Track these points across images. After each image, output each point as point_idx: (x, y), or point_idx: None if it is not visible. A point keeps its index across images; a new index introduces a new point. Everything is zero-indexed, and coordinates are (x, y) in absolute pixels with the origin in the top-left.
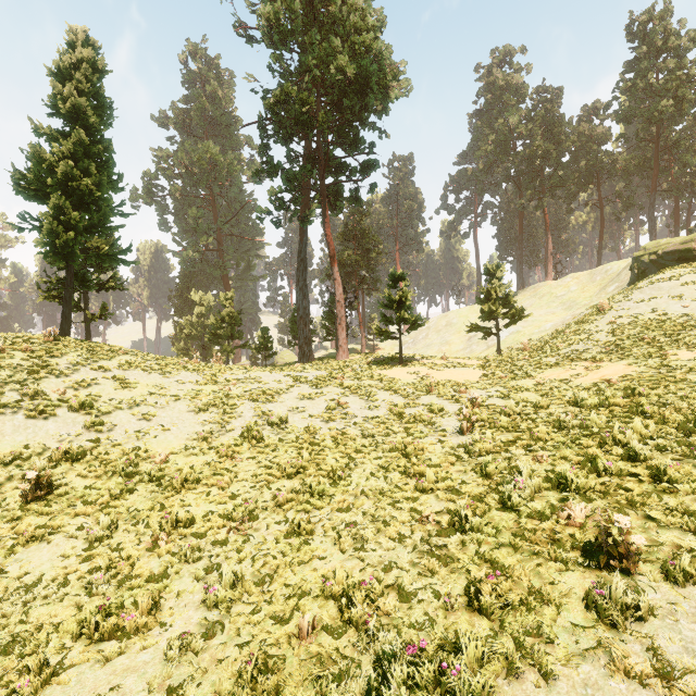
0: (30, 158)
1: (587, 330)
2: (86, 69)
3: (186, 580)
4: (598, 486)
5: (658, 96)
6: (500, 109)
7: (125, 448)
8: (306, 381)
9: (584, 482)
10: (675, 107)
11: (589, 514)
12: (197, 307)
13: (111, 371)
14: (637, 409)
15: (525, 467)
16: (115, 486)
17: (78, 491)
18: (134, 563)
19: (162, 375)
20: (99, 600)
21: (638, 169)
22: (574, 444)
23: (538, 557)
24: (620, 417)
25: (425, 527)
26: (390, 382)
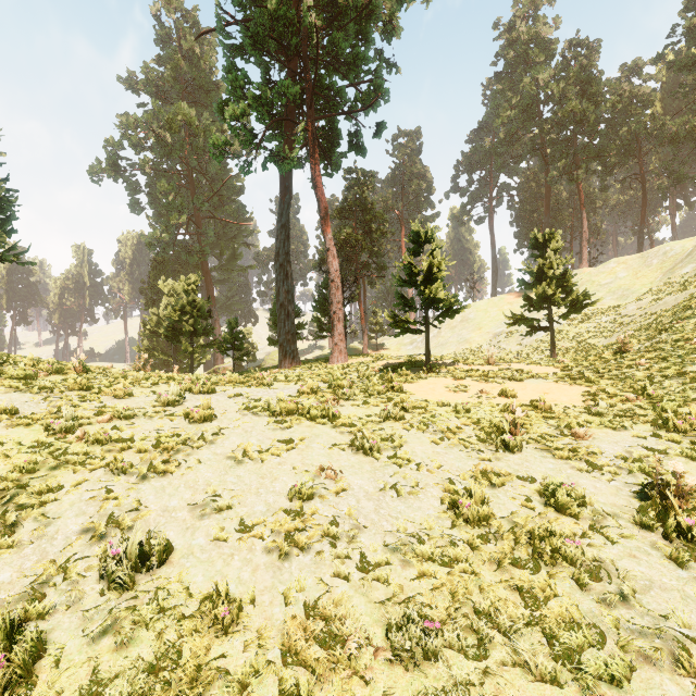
0: None
1: None
2: None
3: None
4: None
5: None
6: (524, 69)
7: None
8: (263, 409)
9: None
10: None
11: None
12: (165, 298)
13: None
14: None
15: None
16: None
17: None
18: None
19: None
20: None
21: (690, 136)
22: None
23: None
24: None
25: None
26: (424, 409)
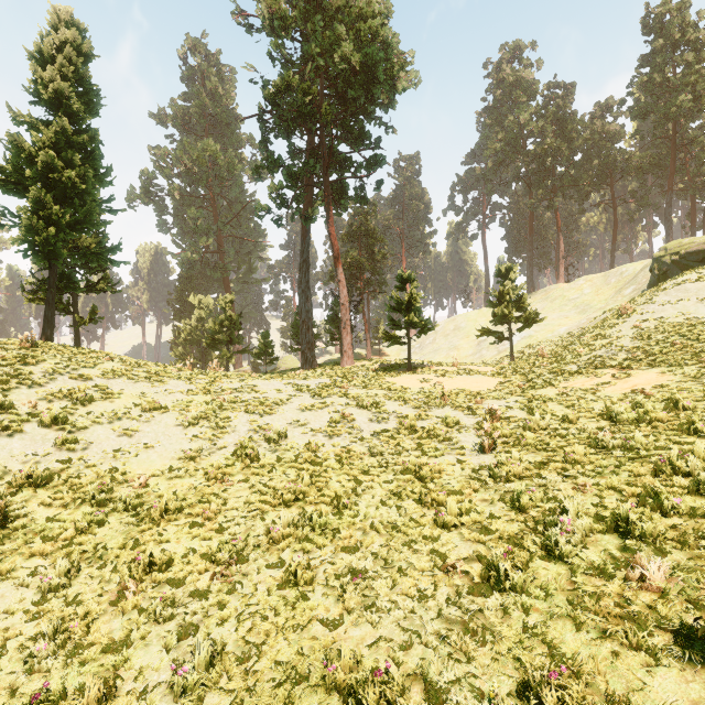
0: (9, 148)
1: (609, 334)
2: (70, 52)
3: (153, 649)
4: (669, 531)
5: (675, 91)
6: (510, 106)
7: (100, 470)
8: (307, 390)
9: (651, 526)
10: (693, 102)
11: (668, 574)
12: (196, 310)
13: (93, 380)
14: (687, 426)
15: (571, 502)
16: (82, 518)
17: (39, 523)
18: (91, 624)
19: (150, 384)
20: (39, 680)
21: (653, 167)
22: (621, 469)
23: (611, 639)
24: (667, 435)
25: (451, 580)
26: (399, 391)
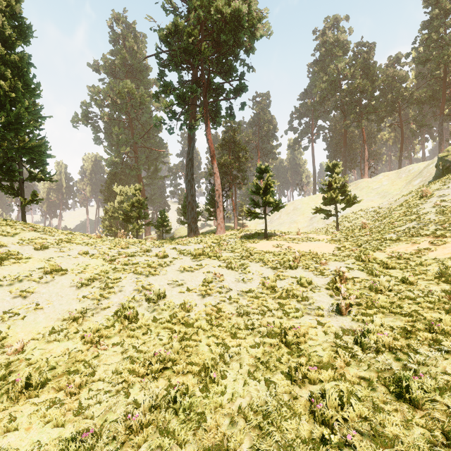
0: None
1: (416, 211)
2: None
3: None
4: None
5: (447, 45)
6: (331, 59)
7: None
8: (188, 253)
9: None
10: None
11: None
12: (118, 196)
13: (8, 246)
14: None
15: None
16: None
17: None
18: None
19: (59, 250)
20: None
21: (428, 100)
22: None
23: None
24: None
25: None
26: (260, 254)
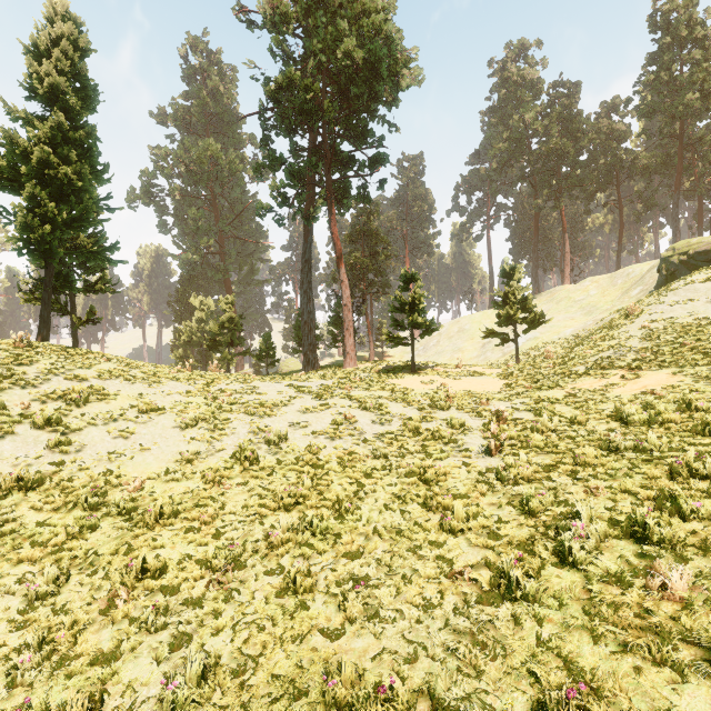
0: (4, 144)
1: (617, 335)
2: (66, 46)
3: (143, 661)
4: (690, 537)
5: (683, 89)
6: (515, 105)
7: (93, 473)
8: (309, 391)
9: (671, 531)
10: (701, 101)
11: (691, 582)
12: (197, 312)
13: (88, 381)
14: (702, 427)
15: (584, 505)
16: (73, 523)
17: (28, 528)
18: (79, 634)
19: (148, 385)
20: (21, 695)
21: (660, 167)
22: (634, 471)
23: (632, 652)
24: (681, 436)
25: (459, 588)
26: (403, 392)
